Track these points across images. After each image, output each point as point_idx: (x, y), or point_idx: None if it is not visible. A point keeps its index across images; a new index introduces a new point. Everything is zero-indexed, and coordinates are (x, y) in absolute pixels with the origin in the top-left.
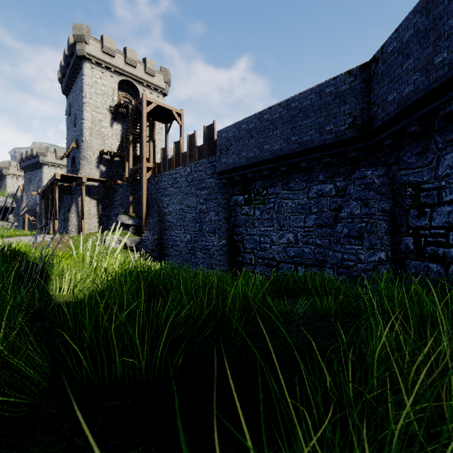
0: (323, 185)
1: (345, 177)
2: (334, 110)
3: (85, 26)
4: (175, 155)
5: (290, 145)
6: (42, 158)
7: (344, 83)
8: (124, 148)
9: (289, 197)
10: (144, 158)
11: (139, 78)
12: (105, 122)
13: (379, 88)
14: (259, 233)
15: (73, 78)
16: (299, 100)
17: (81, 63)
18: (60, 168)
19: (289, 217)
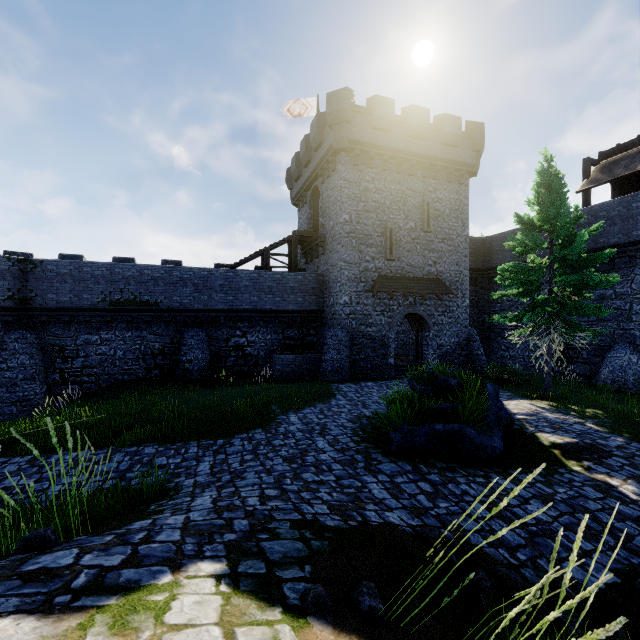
0: None
1: None
2: None
3: None
4: None
5: None
6: None
7: (4, 264)
8: None
9: None
10: None
11: None
12: None
13: (39, 284)
14: None
15: None
16: None
17: None
18: None
19: None
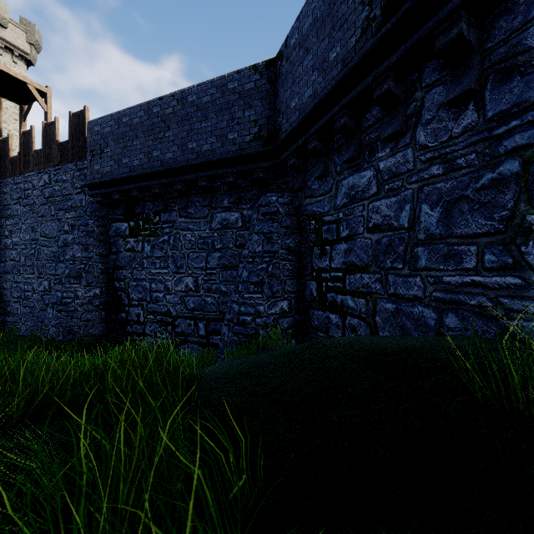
0: (228, 212)
1: (253, 204)
2: (238, 113)
3: None
4: (24, 152)
5: (186, 154)
6: None
7: (249, 80)
8: None
9: (188, 228)
10: None
11: None
12: None
13: (284, 92)
14: (149, 278)
15: None
16: (198, 93)
17: None
18: None
19: (188, 255)
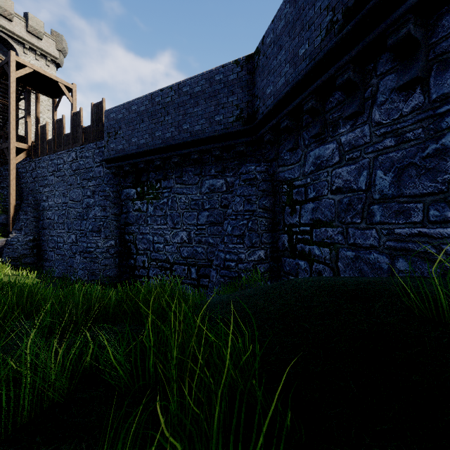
0: (215, 179)
1: (235, 172)
2: (223, 99)
3: None
4: (57, 136)
5: (182, 134)
6: None
7: (232, 72)
8: None
9: (183, 192)
10: (11, 135)
11: (18, 36)
12: None
13: (261, 81)
14: (152, 232)
15: None
16: (191, 84)
17: None
18: None
19: (183, 214)
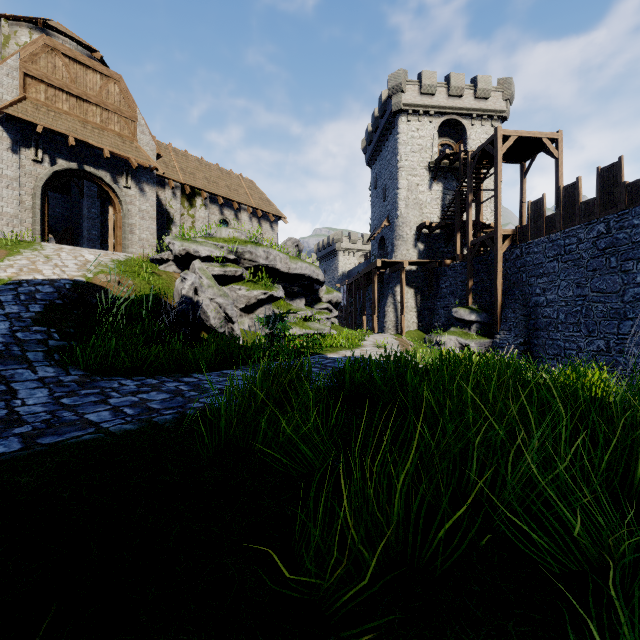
0: None
1: None
2: None
3: (402, 71)
4: (564, 208)
5: None
6: (337, 245)
7: None
8: (455, 215)
9: None
10: (498, 222)
11: (466, 109)
12: (422, 186)
13: None
14: None
15: (381, 142)
16: None
17: (394, 120)
18: (353, 254)
19: None
